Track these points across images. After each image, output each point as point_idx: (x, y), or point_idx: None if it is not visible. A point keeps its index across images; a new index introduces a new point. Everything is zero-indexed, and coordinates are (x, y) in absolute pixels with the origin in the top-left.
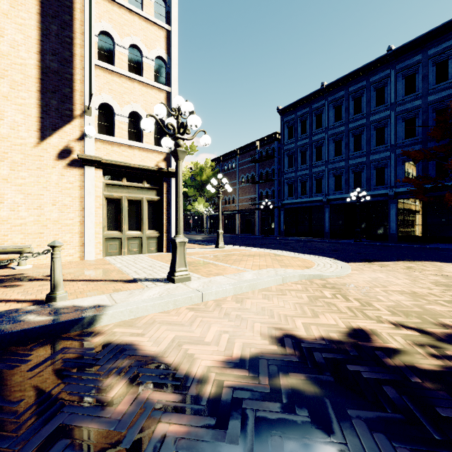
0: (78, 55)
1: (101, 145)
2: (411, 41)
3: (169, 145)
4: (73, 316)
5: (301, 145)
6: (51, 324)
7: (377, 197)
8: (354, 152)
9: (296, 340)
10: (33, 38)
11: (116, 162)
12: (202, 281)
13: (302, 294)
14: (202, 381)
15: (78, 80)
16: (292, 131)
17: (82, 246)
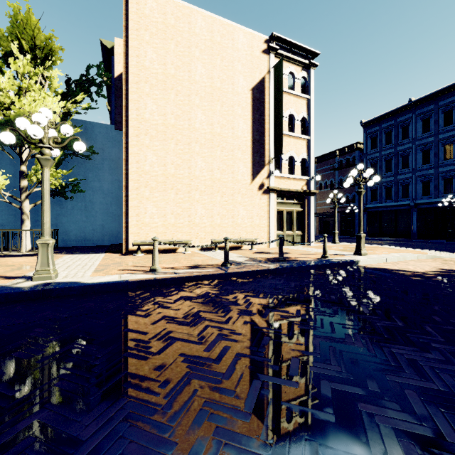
0: (266, 129)
1: (275, 179)
2: None
3: (348, 186)
4: (350, 260)
5: (386, 154)
6: (349, 262)
7: None
8: (444, 160)
9: (448, 269)
10: (249, 125)
11: (284, 189)
12: (374, 255)
13: (435, 262)
14: (425, 272)
15: (266, 143)
16: (376, 142)
17: (268, 239)
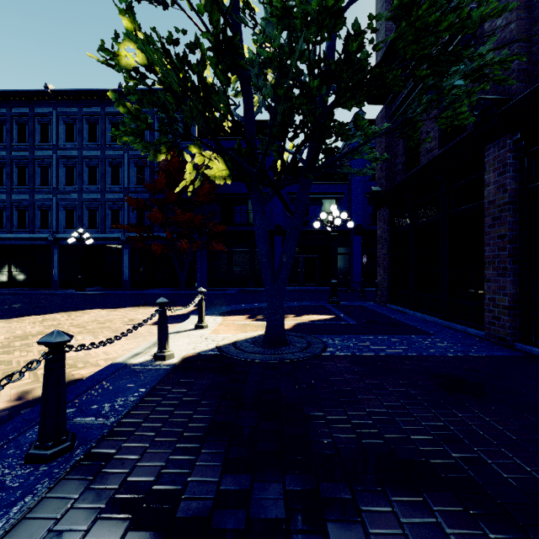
0: None
1: None
2: (139, 89)
3: None
4: None
5: (18, 157)
6: None
7: (112, 240)
8: (89, 185)
9: None
10: None
11: None
12: None
13: None
14: None
15: None
16: (4, 132)
17: None
